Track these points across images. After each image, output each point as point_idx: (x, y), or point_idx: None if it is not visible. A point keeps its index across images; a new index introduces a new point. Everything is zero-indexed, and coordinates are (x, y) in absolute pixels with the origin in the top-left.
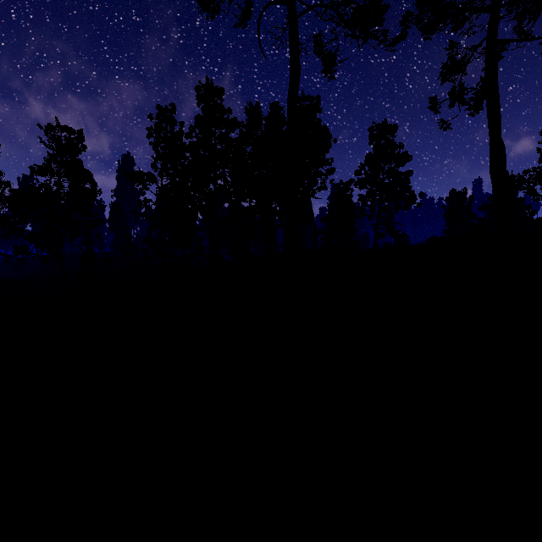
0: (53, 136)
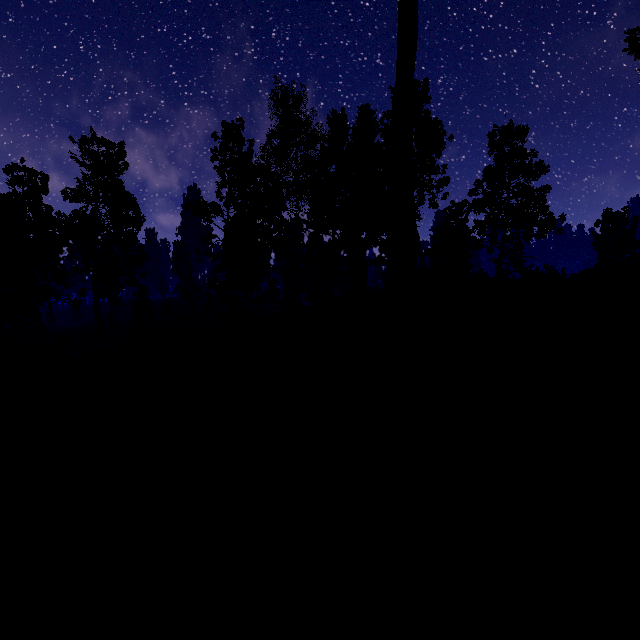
0: (88, 151)
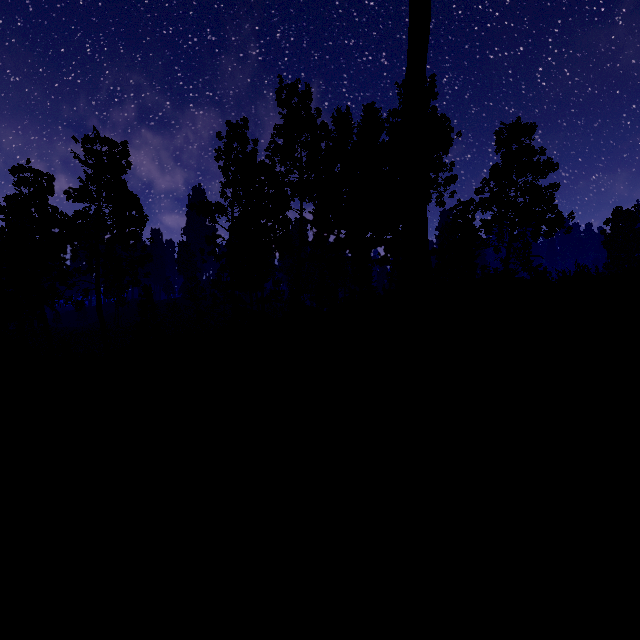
0: (91, 151)
